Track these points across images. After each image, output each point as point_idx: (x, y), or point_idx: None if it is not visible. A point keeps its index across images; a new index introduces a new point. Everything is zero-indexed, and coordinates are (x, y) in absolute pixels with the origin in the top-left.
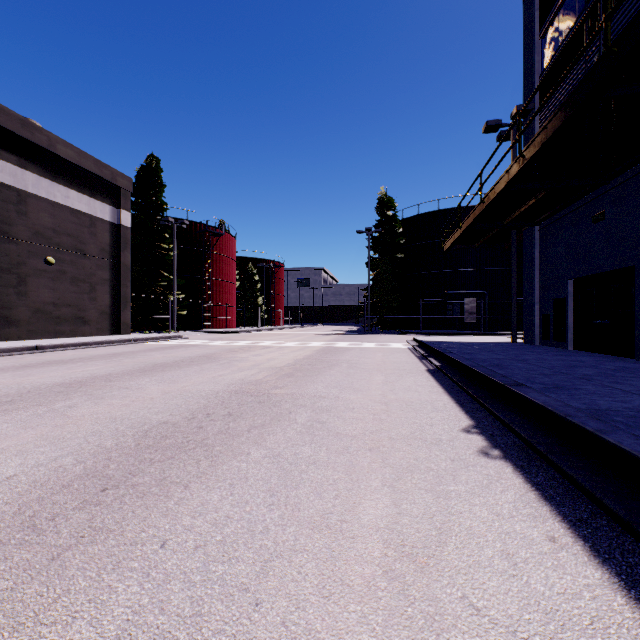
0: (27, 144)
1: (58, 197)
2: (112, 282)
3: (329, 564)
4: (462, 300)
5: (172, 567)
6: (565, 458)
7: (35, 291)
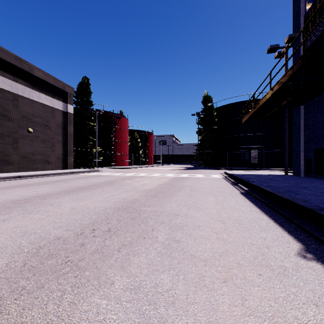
0: (18, 69)
1: (34, 97)
2: (63, 142)
3: None
4: (249, 151)
5: None
6: None
7: (22, 146)
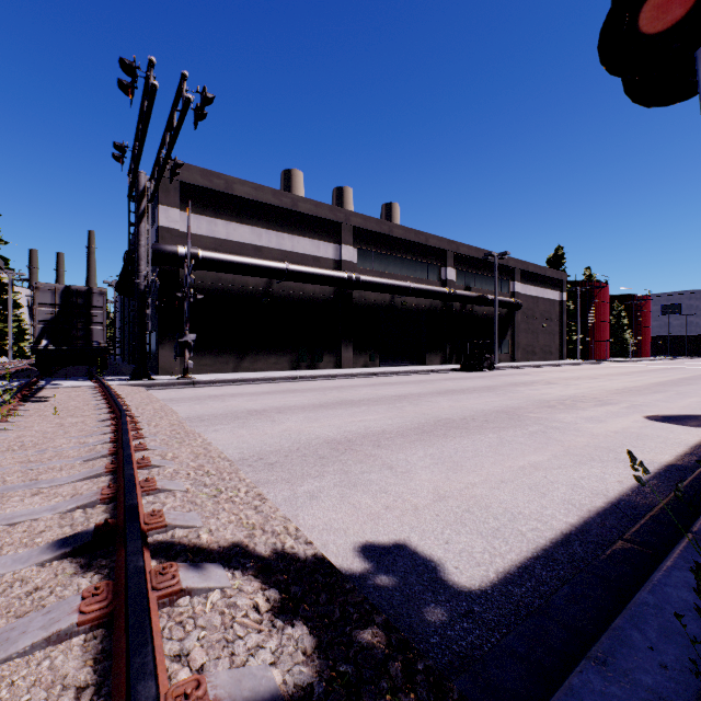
0: (538, 276)
1: (544, 295)
2: (559, 332)
3: None
4: None
5: None
6: None
7: (539, 340)
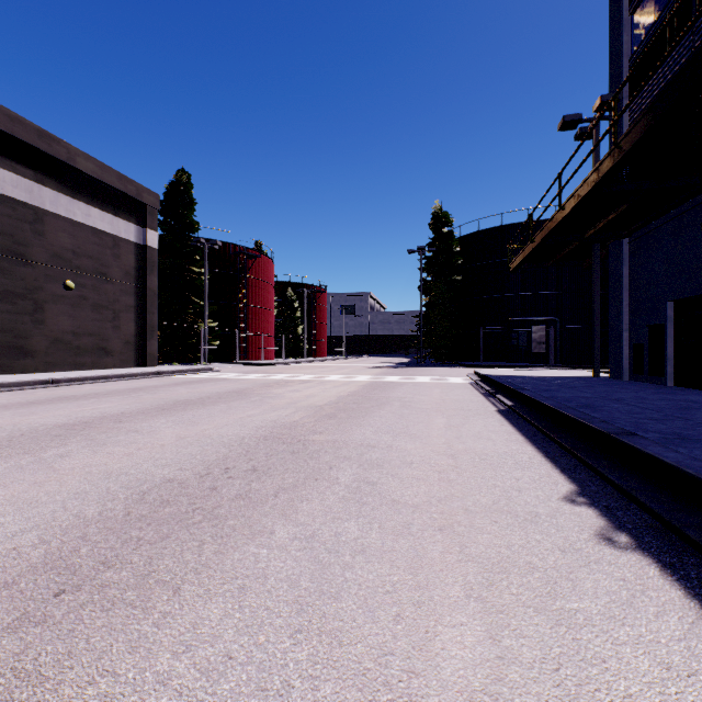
0: (44, 157)
1: (78, 215)
2: (137, 309)
3: None
4: (529, 328)
5: None
6: None
7: (53, 319)
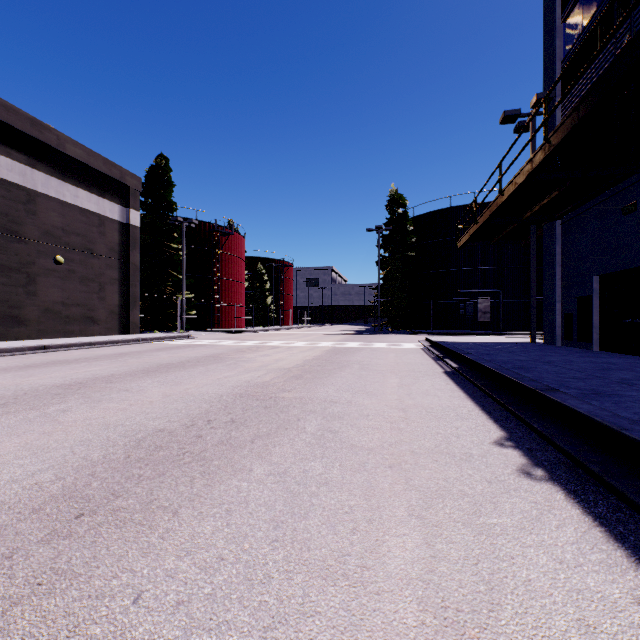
0: (36, 143)
1: (67, 196)
2: (121, 282)
3: (349, 637)
4: (475, 299)
5: (143, 636)
6: (628, 482)
7: (44, 290)
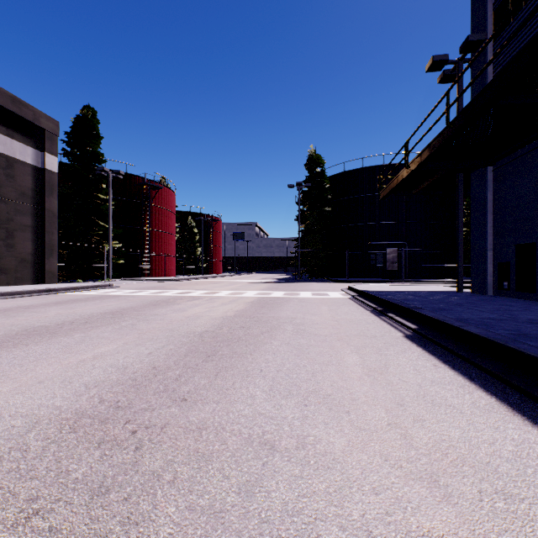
0: None
1: None
2: (35, 228)
3: None
4: (384, 250)
5: None
6: None
7: None
